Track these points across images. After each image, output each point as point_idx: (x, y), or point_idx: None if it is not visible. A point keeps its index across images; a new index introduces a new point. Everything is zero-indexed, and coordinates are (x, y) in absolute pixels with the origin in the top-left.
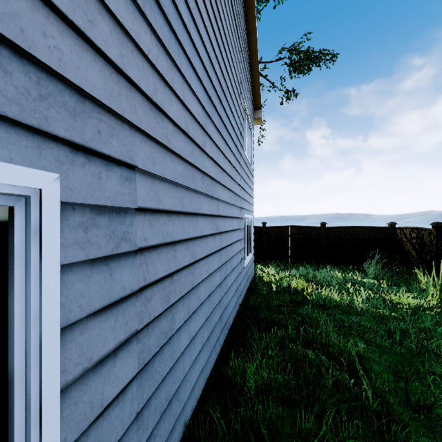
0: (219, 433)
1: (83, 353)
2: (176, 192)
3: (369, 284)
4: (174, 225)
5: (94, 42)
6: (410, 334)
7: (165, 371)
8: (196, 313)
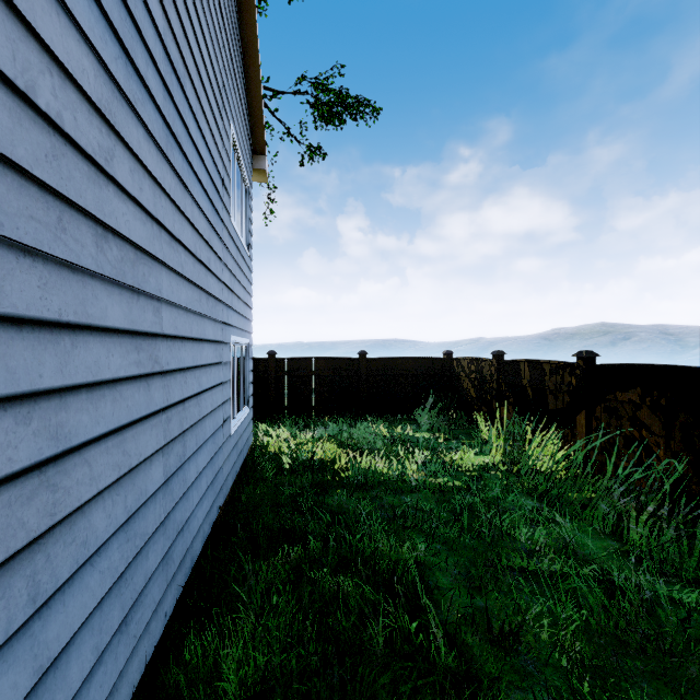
0: None
1: None
2: None
3: (424, 441)
4: None
5: None
6: (478, 511)
7: None
8: (73, 585)
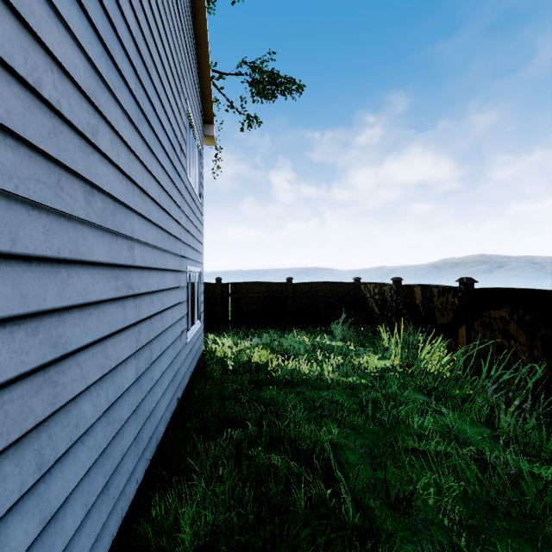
0: None
1: None
2: None
3: (338, 348)
4: None
5: None
6: (380, 403)
7: None
8: (68, 458)
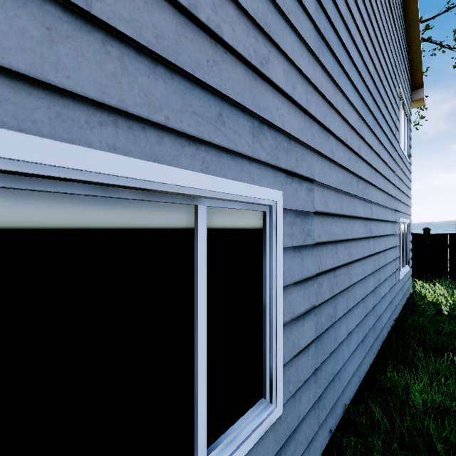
0: (382, 428)
1: (290, 307)
2: (337, 197)
3: None
4: (336, 226)
5: (295, 100)
6: None
7: (331, 349)
8: (352, 311)
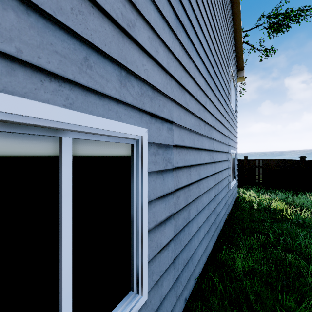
0: (218, 291)
1: (154, 216)
2: (191, 135)
3: None
4: (190, 155)
5: (158, 61)
6: None
7: (186, 242)
8: (201, 213)
